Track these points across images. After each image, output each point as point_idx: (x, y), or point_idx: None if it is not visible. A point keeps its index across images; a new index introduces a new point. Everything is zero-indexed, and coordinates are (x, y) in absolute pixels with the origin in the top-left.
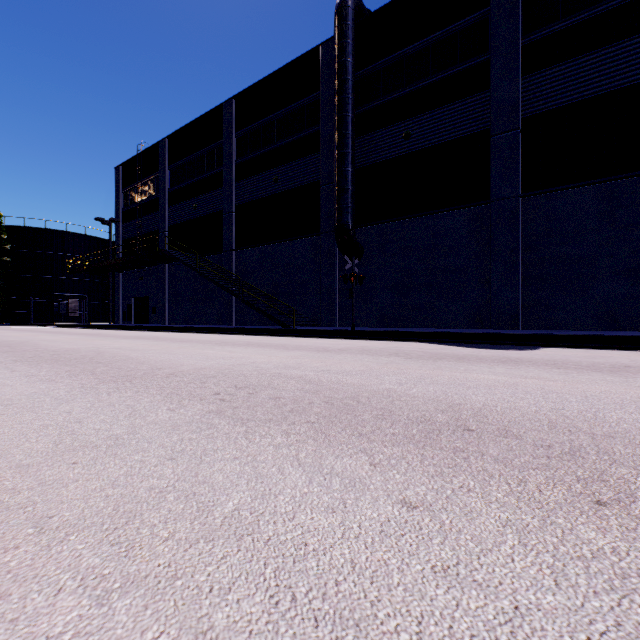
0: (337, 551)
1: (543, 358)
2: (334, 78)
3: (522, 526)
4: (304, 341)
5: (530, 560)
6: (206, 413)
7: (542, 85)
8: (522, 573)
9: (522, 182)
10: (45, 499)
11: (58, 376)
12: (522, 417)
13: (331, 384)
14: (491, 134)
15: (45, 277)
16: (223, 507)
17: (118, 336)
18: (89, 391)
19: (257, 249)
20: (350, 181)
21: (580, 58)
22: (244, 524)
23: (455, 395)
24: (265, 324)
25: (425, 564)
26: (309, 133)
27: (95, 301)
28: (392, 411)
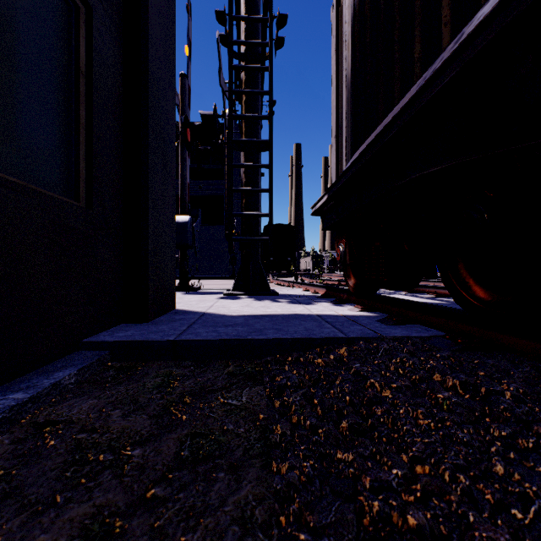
0: None
1: None
2: None
3: None
4: None
5: None
6: None
7: None
8: None
9: None
10: None
11: None
12: None
13: None
14: None
15: None
16: None
17: None
18: None
19: None
20: None
21: None
22: None
23: None
24: None
25: None
26: None
27: None
28: None
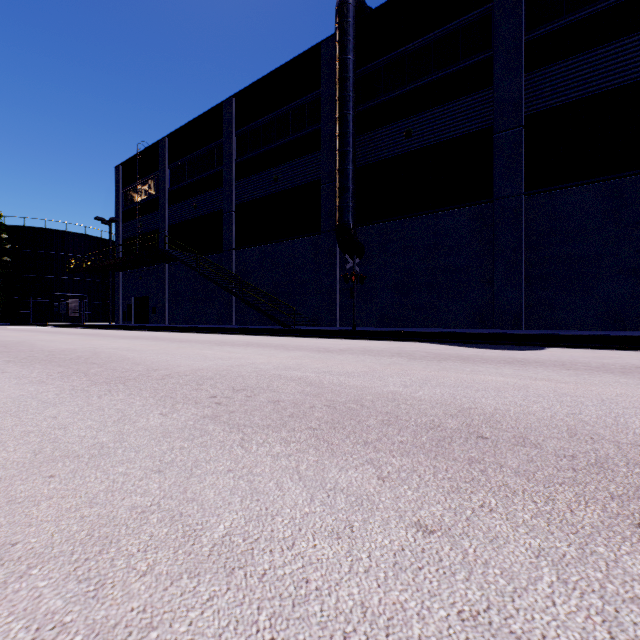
0: (344, 590)
1: (550, 359)
2: (335, 76)
3: (558, 557)
4: (305, 341)
5: (574, 603)
6: (200, 418)
7: (546, 82)
8: (568, 621)
9: (525, 180)
10: (11, 521)
11: (49, 378)
12: (538, 423)
13: (333, 386)
14: (494, 132)
15: (45, 277)
16: (212, 531)
17: (117, 336)
18: (79, 394)
19: (257, 248)
20: (351, 180)
21: (584, 54)
22: (236, 554)
23: (464, 398)
24: (265, 324)
25: (450, 609)
26: (310, 131)
27: (95, 301)
28: (398, 416)
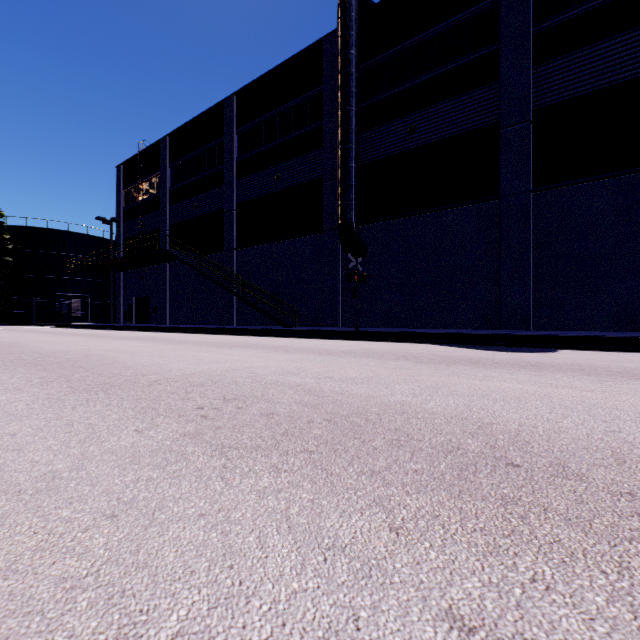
0: None
1: (566, 362)
2: (337, 71)
3: None
4: (306, 342)
5: None
6: (180, 436)
7: (554, 75)
8: None
9: (533, 176)
10: None
11: (28, 384)
12: (575, 444)
13: (334, 395)
14: (500, 127)
15: (47, 277)
16: (159, 627)
17: (115, 337)
18: (52, 404)
19: (259, 248)
20: (354, 177)
21: (595, 46)
22: None
23: (482, 411)
24: (267, 324)
25: None
26: (311, 129)
27: (97, 301)
28: (409, 434)
